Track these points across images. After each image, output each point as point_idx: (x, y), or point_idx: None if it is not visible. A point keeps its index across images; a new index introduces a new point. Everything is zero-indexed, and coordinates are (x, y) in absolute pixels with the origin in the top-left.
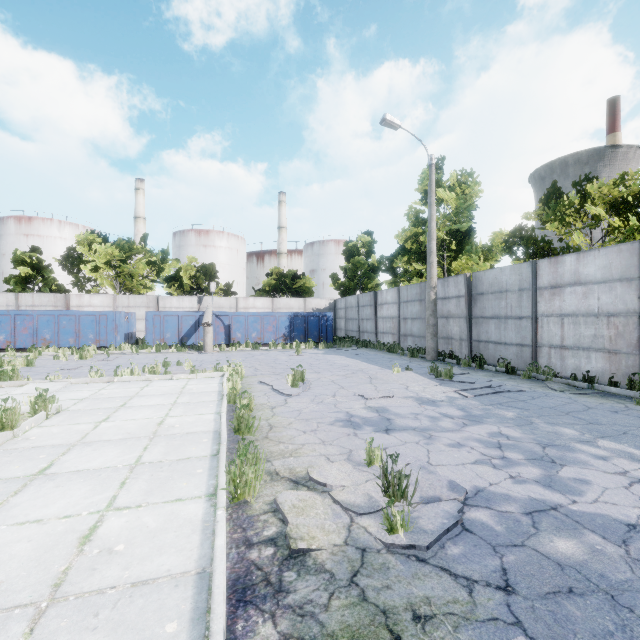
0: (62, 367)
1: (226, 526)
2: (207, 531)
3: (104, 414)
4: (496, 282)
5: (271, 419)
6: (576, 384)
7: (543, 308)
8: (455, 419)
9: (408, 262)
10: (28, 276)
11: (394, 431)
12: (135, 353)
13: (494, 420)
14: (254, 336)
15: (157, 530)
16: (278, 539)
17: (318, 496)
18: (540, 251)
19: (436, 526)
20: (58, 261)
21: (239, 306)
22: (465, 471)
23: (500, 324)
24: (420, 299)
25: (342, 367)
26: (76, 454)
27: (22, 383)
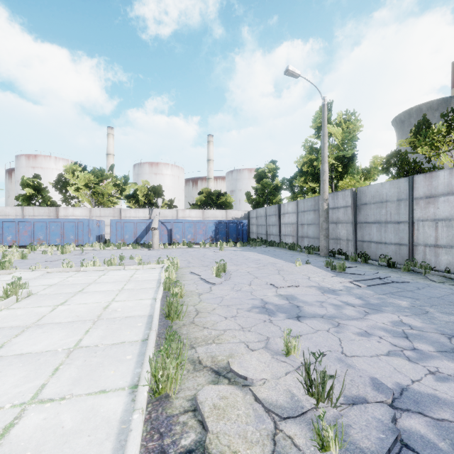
0: (47, 259)
1: (143, 430)
2: (122, 436)
3: (63, 298)
4: (377, 194)
5: (198, 305)
6: (452, 276)
7: (419, 214)
8: (356, 307)
9: (305, 181)
10: (31, 195)
11: (304, 318)
12: (102, 249)
13: (392, 309)
14: (189, 237)
15: (71, 432)
16: (196, 452)
17: (239, 391)
18: (411, 170)
19: (373, 443)
20: (52, 184)
21: (179, 216)
22: (381, 364)
23: (381, 228)
24: (314, 209)
25: (255, 261)
26: (27, 336)
27: (11, 271)
